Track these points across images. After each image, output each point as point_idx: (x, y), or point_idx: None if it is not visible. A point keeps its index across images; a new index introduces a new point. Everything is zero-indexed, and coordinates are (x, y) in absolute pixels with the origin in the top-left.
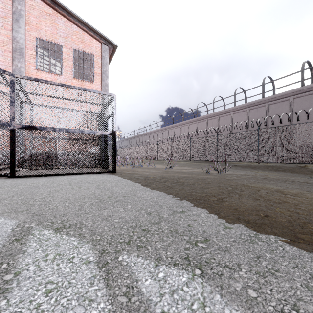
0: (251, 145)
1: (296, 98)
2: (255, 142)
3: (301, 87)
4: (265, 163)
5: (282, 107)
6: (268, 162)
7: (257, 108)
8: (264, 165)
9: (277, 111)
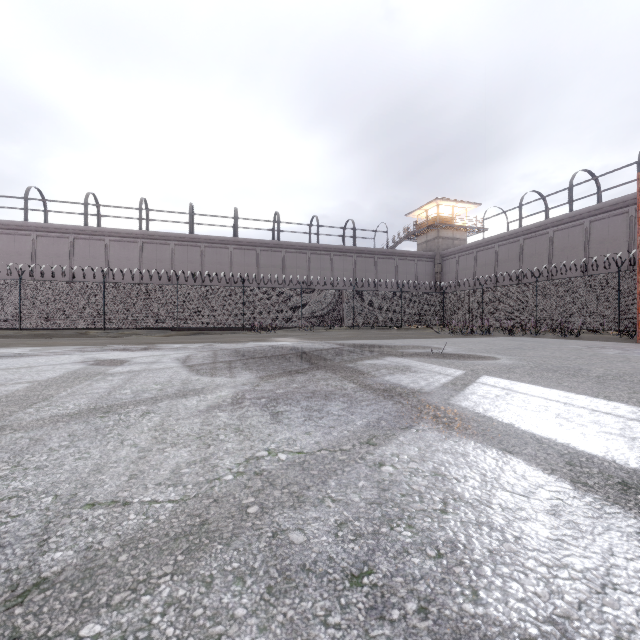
0: (7, 303)
1: (78, 238)
2: (15, 299)
3: (84, 226)
4: (31, 330)
5: (60, 247)
6: (36, 327)
7: (15, 236)
8: (30, 333)
9: (51, 250)
